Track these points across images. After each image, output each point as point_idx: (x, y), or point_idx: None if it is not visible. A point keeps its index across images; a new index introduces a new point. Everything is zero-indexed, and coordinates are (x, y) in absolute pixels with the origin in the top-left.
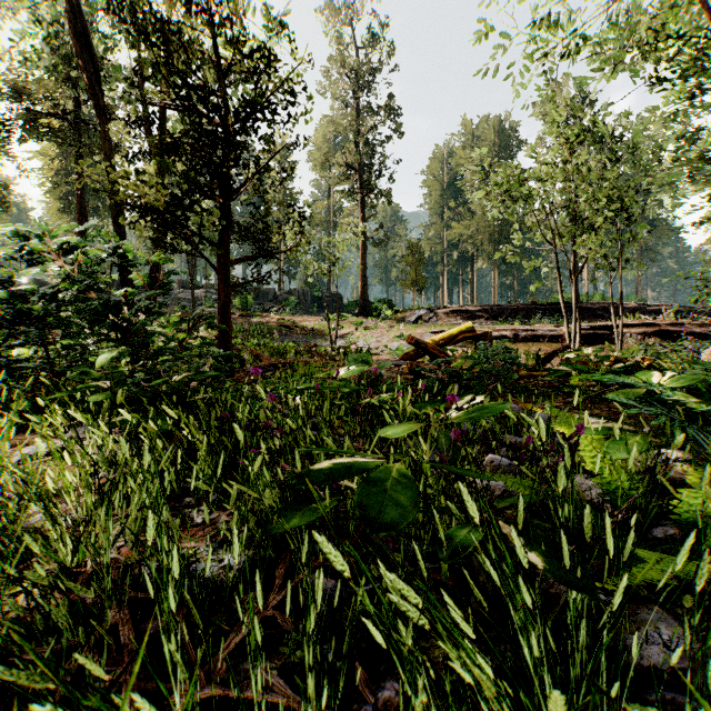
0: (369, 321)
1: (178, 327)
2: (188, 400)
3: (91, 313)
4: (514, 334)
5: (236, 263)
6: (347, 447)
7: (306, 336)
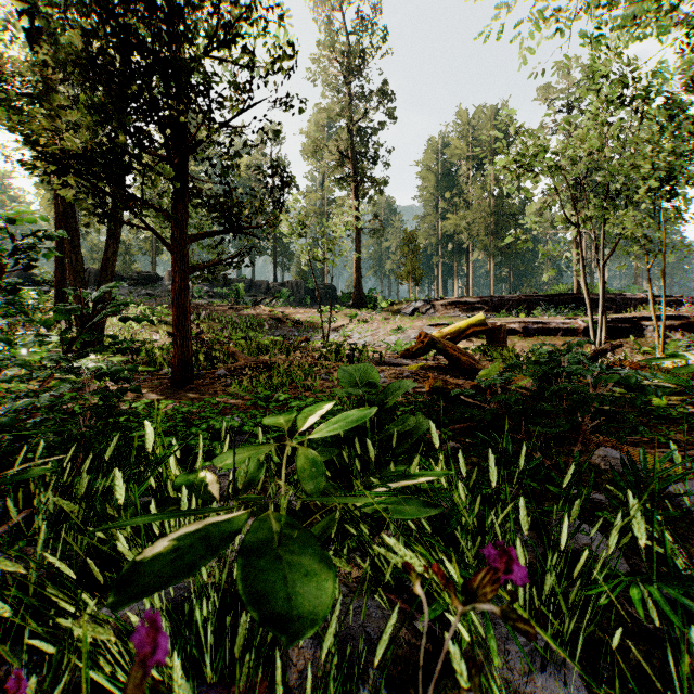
0: (364, 313)
1: (163, 319)
2: None
3: None
4: (524, 328)
5: (197, 239)
6: None
7: (297, 328)
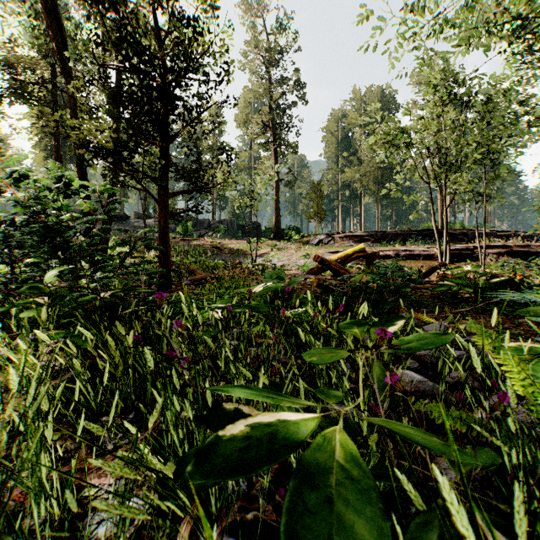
0: (281, 244)
1: None
2: (119, 313)
3: (38, 235)
4: (396, 254)
5: (173, 196)
6: (262, 378)
7: (232, 255)
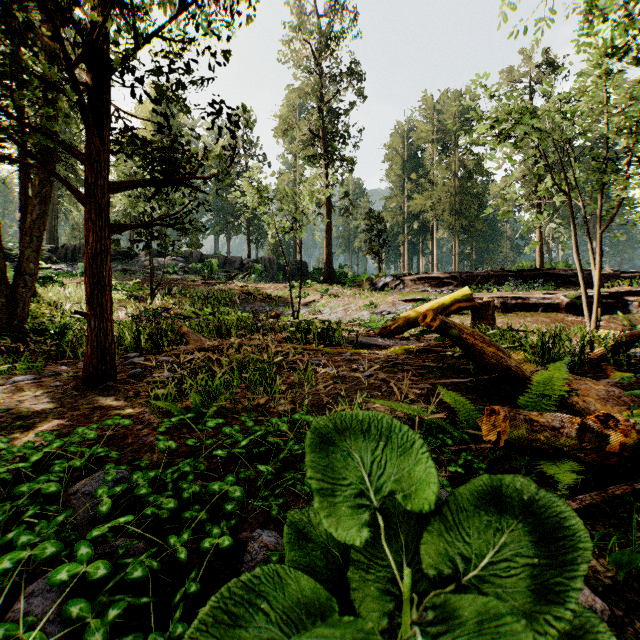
0: (334, 288)
1: (134, 294)
2: None
3: None
4: (502, 303)
5: (122, 189)
6: None
7: (268, 303)
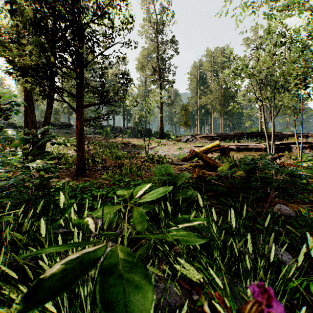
0: (164, 141)
1: (73, 144)
2: None
3: None
4: (237, 147)
5: (88, 107)
6: None
7: (134, 148)
